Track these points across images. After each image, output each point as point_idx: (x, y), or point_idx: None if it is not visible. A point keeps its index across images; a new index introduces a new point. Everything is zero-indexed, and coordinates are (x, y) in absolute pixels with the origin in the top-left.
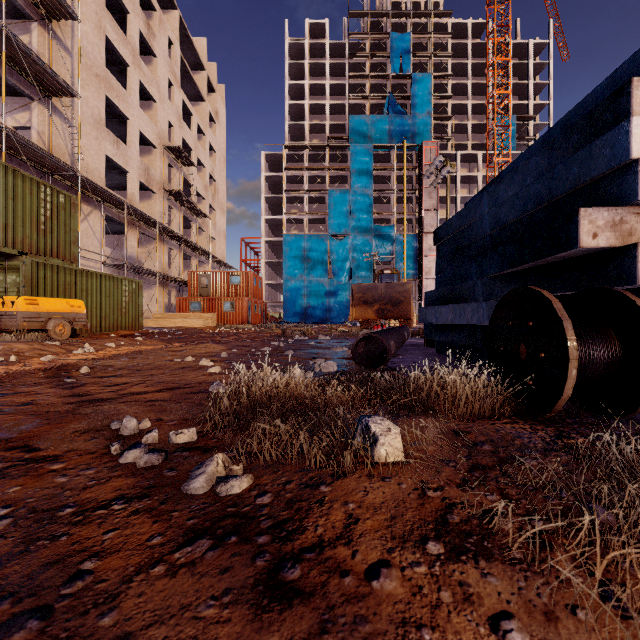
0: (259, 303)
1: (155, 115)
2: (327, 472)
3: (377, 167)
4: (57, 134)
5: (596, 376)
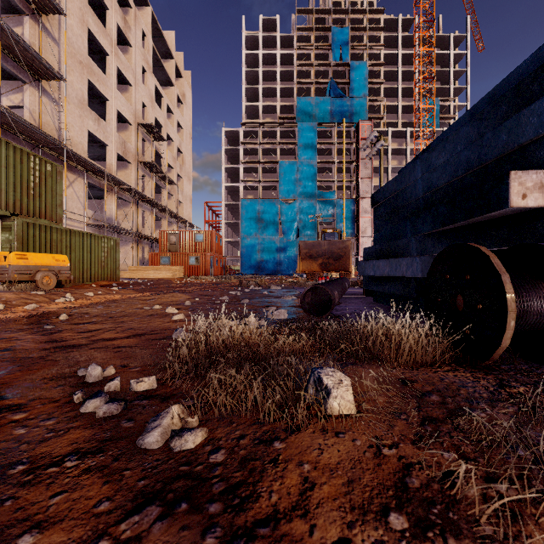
0: (220, 258)
1: (131, 97)
2: (281, 426)
3: (320, 142)
4: (46, 112)
5: (529, 326)
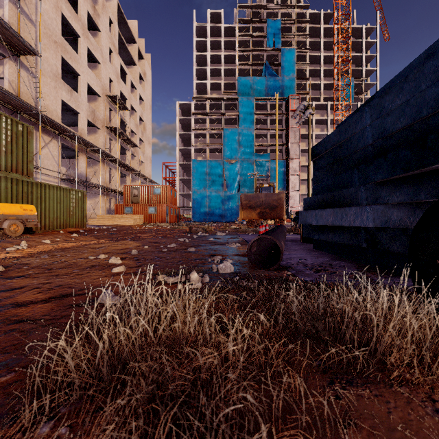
0: (174, 208)
1: (99, 73)
2: None
3: (257, 113)
4: (24, 83)
5: None
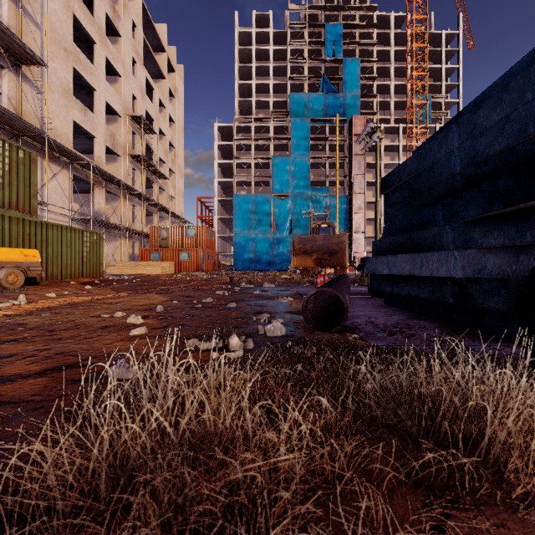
0: (212, 253)
1: (120, 88)
2: None
3: (313, 137)
4: (27, 100)
5: None
